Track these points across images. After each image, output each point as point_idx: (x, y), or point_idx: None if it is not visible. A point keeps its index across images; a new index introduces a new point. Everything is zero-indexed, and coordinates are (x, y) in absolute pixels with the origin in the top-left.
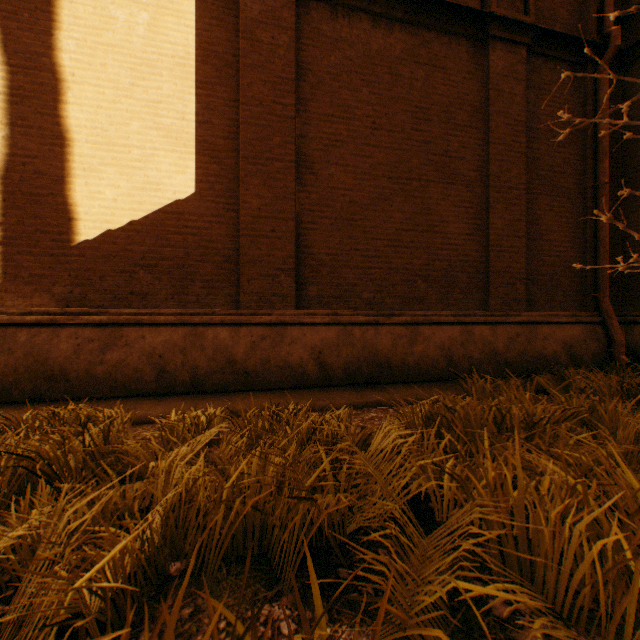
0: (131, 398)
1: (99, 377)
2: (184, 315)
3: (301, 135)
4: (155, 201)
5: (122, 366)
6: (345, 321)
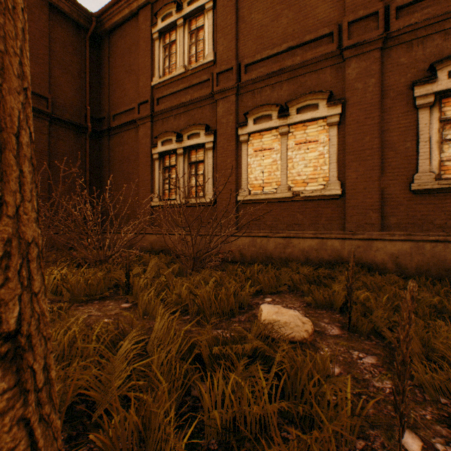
0: None
1: None
2: None
3: None
4: None
5: None
6: None
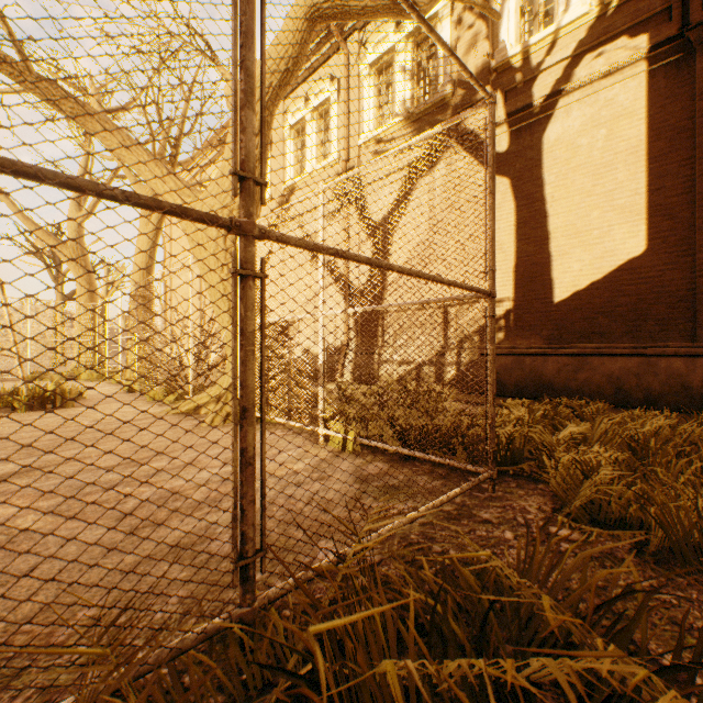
0: None
1: (571, 389)
2: (636, 348)
3: None
4: (610, 264)
5: (587, 383)
6: None
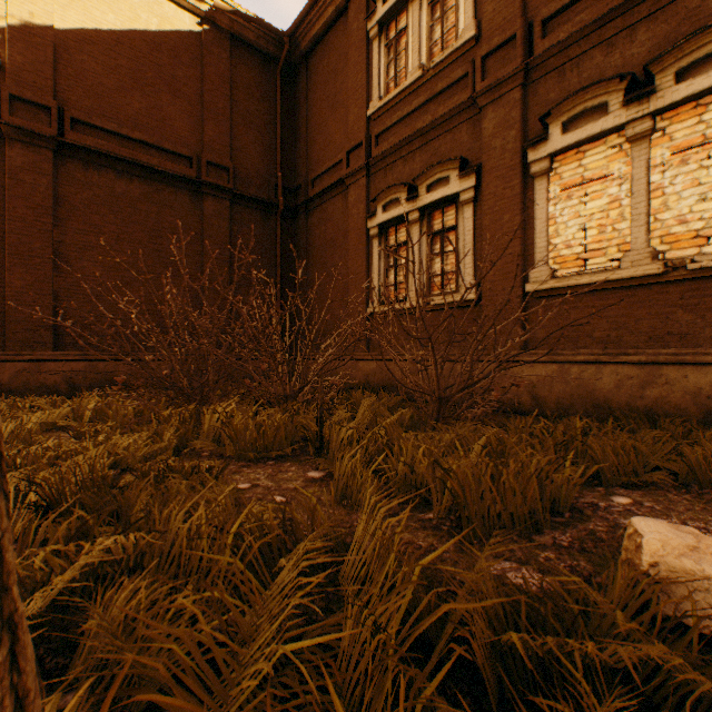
0: None
1: None
2: None
3: (60, 241)
4: None
5: None
6: (93, 359)
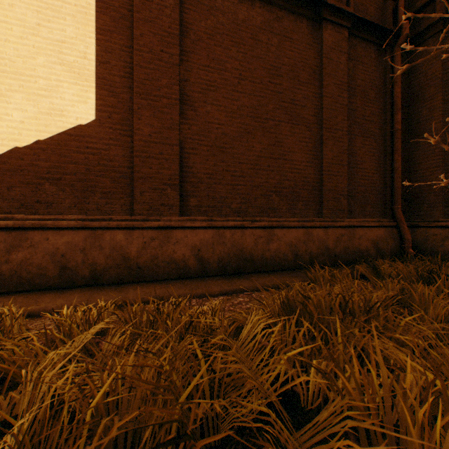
0: (35, 292)
1: (4, 274)
2: (85, 220)
3: (184, 79)
4: (59, 125)
5: (27, 264)
6: (218, 225)
